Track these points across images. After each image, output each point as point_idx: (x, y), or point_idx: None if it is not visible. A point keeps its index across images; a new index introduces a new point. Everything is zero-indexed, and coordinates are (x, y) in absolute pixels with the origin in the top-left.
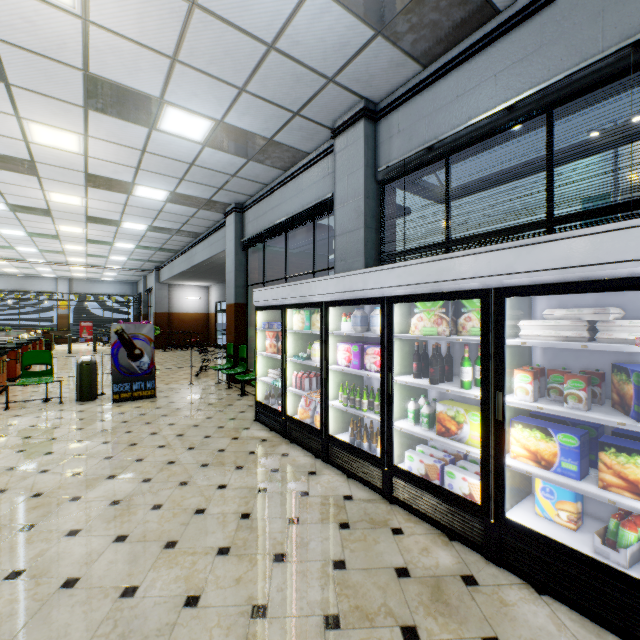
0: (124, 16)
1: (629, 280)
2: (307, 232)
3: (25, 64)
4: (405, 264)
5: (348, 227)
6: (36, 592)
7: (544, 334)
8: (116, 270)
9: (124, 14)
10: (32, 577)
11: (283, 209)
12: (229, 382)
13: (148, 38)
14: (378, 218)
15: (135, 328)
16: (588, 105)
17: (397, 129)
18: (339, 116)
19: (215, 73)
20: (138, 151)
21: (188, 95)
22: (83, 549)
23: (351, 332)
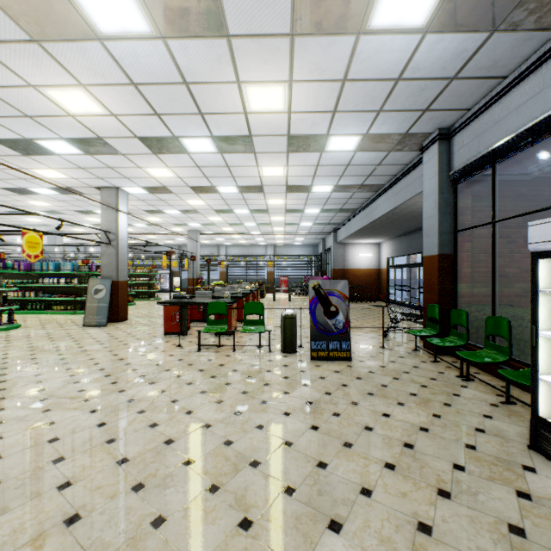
0: None
1: None
2: (547, 147)
3: None
4: None
5: None
6: None
7: None
8: (303, 235)
9: None
10: None
11: (548, 96)
12: (435, 354)
13: None
14: None
15: (330, 284)
16: None
17: None
18: None
19: None
20: (338, 83)
21: None
22: None
23: None
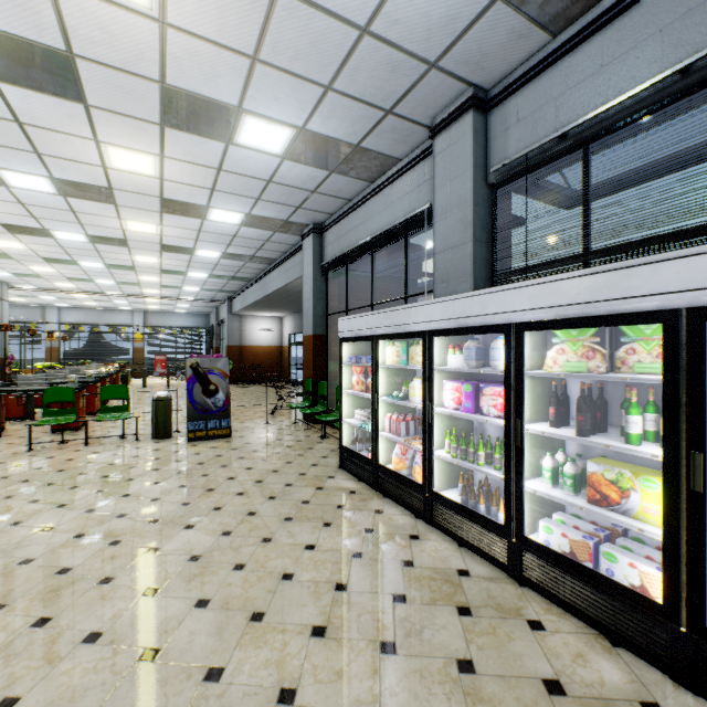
0: (203, 13)
1: None
2: (393, 253)
3: (103, 81)
4: (542, 281)
5: (451, 242)
6: (114, 662)
7: None
8: (189, 301)
9: (203, 10)
10: (110, 642)
11: (369, 226)
12: (307, 422)
13: (227, 36)
14: (489, 229)
15: (210, 362)
16: None
17: (515, 118)
18: (440, 110)
19: (299, 71)
20: (214, 170)
21: (268, 100)
22: (162, 613)
23: (462, 368)
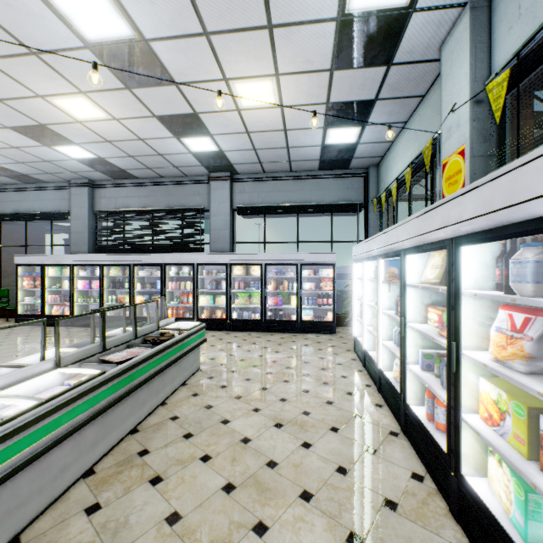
0: None
1: (154, 264)
2: None
3: None
4: (109, 254)
5: (79, 230)
6: None
7: (144, 274)
8: None
9: None
10: None
11: (24, 205)
12: None
13: None
14: (95, 228)
15: None
16: (159, 218)
17: (104, 196)
18: (74, 179)
19: (9, 157)
20: None
21: None
22: None
23: (86, 275)
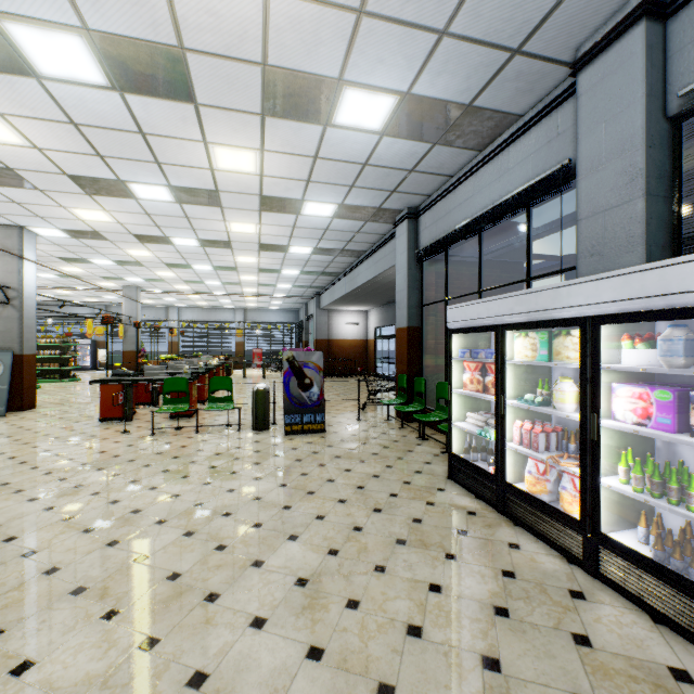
0: None
1: None
2: (495, 234)
3: (210, 74)
4: None
5: (606, 202)
6: None
7: None
8: (281, 298)
9: None
10: (215, 693)
11: (476, 202)
12: (402, 420)
13: None
14: (668, 178)
15: (305, 355)
16: None
17: None
18: (587, 36)
19: (410, 17)
20: (310, 159)
21: (371, 64)
22: (270, 658)
23: (654, 367)
